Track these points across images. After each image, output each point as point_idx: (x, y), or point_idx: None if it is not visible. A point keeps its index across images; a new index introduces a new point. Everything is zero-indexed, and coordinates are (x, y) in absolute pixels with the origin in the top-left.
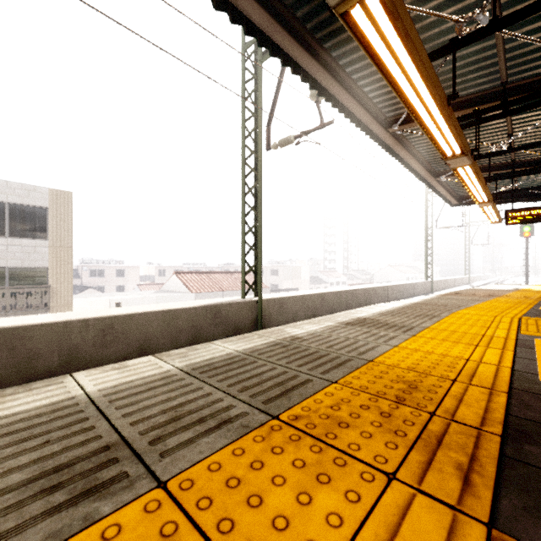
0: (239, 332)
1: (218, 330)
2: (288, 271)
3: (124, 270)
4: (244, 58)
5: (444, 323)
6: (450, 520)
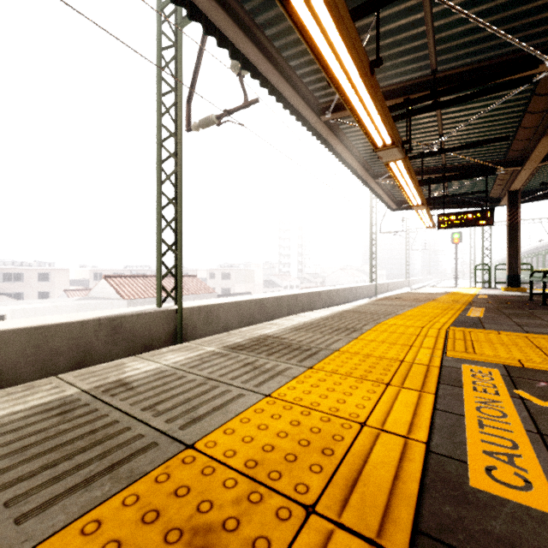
0: (151, 349)
1: (119, 348)
2: (241, 275)
3: (50, 273)
4: (160, 19)
5: (361, 340)
6: None
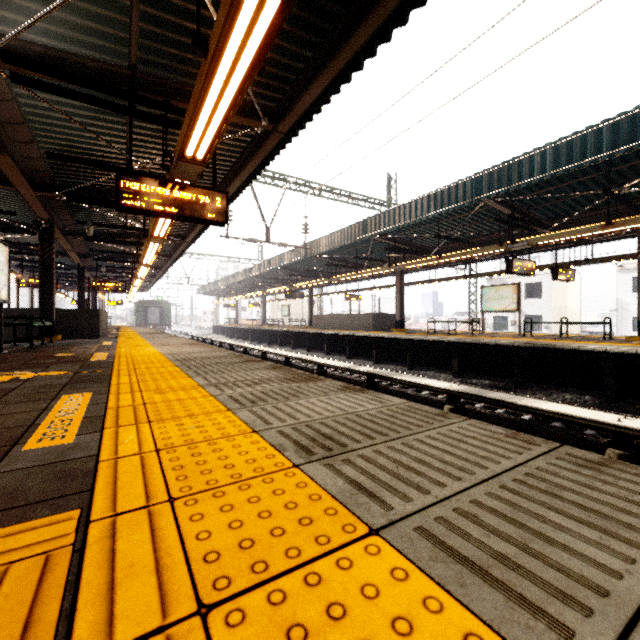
0: None
1: None
2: None
3: None
4: None
5: None
6: None
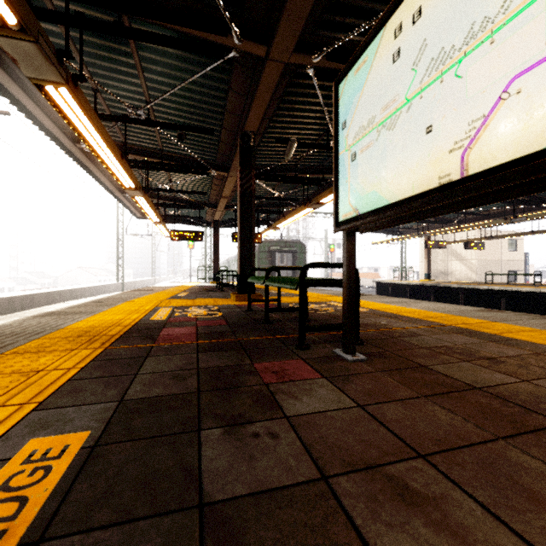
0: None
1: None
2: None
3: None
4: None
5: (117, 307)
6: (94, 350)
